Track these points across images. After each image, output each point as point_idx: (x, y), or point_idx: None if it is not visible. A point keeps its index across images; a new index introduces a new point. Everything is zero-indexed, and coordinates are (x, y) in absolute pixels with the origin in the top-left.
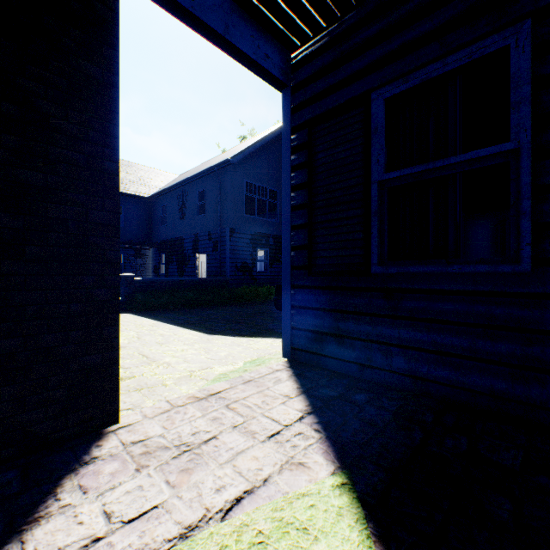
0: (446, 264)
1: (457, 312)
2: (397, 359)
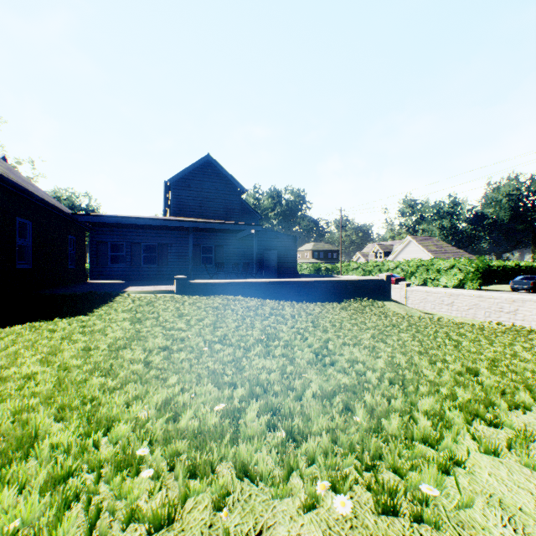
0: (118, 265)
1: (120, 270)
2: (112, 276)
